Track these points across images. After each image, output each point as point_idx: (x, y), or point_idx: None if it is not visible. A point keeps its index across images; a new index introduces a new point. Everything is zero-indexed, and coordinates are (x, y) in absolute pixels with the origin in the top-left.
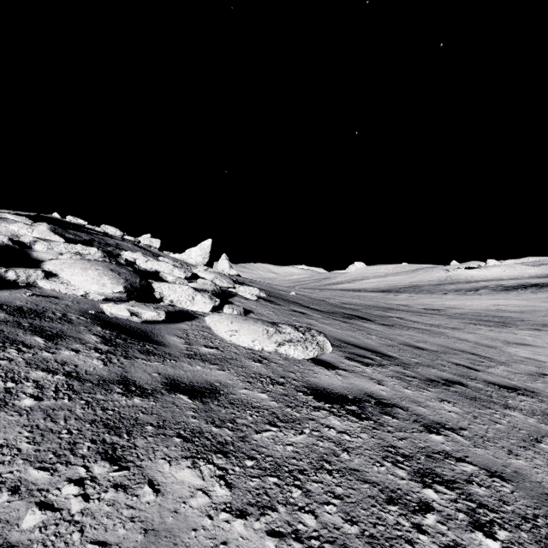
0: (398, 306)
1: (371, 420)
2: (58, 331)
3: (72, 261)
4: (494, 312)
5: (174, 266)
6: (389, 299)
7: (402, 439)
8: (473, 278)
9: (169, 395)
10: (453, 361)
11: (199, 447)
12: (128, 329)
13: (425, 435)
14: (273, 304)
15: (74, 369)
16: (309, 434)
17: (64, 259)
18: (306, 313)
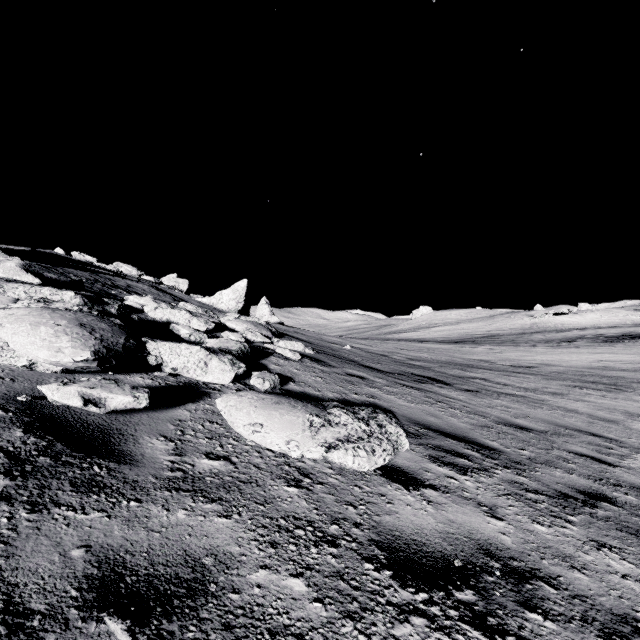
0: (478, 363)
1: (509, 635)
2: None
3: (25, 312)
4: (600, 370)
5: (191, 315)
6: (465, 352)
7: None
8: (564, 326)
9: (81, 626)
10: (573, 450)
11: None
12: (76, 429)
13: None
14: (322, 365)
15: None
16: None
17: (15, 309)
18: (365, 378)
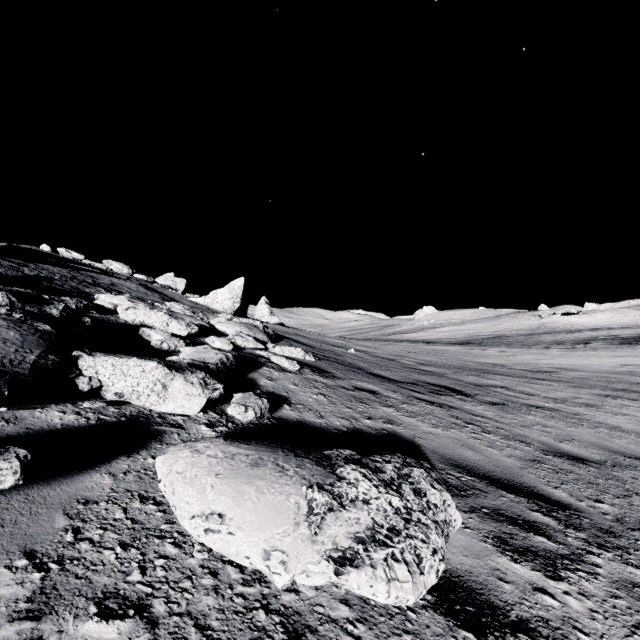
0: (493, 367)
1: None
2: None
3: None
4: (627, 375)
5: (170, 317)
6: (476, 355)
7: None
8: (573, 327)
9: None
10: None
11: None
12: None
13: None
14: (325, 377)
15: None
16: None
17: None
18: (377, 393)
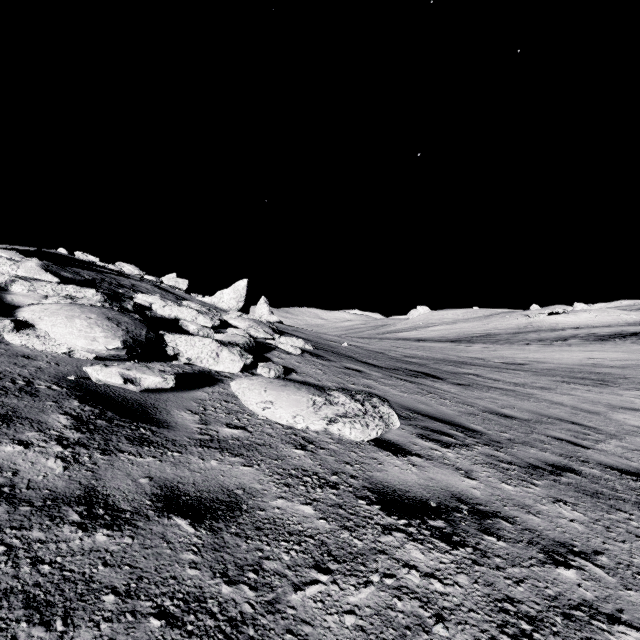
0: (472, 360)
1: (468, 547)
2: (9, 411)
3: (57, 307)
4: (589, 367)
5: (198, 312)
6: (460, 350)
7: (520, 582)
8: (558, 325)
9: (158, 520)
10: (552, 435)
11: (192, 637)
12: (119, 402)
13: (550, 570)
14: (321, 359)
15: (10, 479)
16: (379, 584)
17: (48, 305)
18: (362, 371)
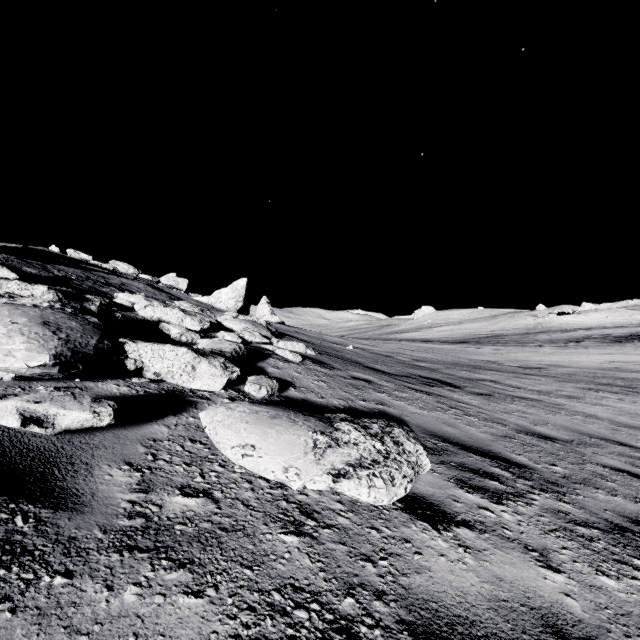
0: (486, 364)
1: None
2: None
3: None
4: (613, 371)
5: (184, 314)
6: (470, 353)
7: None
8: (568, 326)
9: None
10: (606, 463)
11: None
12: (9, 458)
13: None
14: (325, 368)
15: None
16: None
17: None
18: (372, 382)
